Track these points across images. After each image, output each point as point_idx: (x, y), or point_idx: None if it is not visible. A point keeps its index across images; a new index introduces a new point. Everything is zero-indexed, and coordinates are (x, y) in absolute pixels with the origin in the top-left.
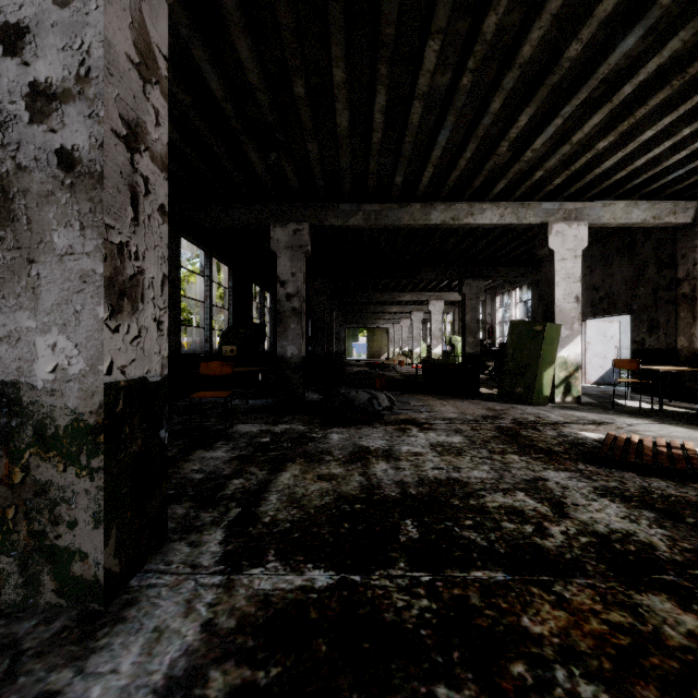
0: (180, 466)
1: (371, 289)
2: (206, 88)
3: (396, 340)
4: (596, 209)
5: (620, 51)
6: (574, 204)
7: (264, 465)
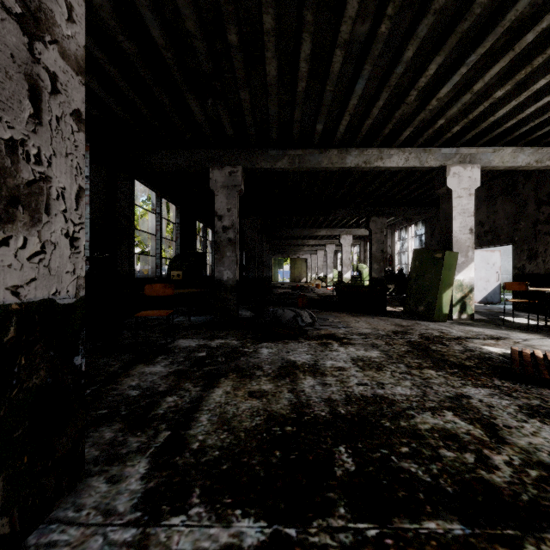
0: (119, 381)
1: (293, 226)
2: (149, 38)
3: (313, 268)
4: (487, 154)
5: None
6: (468, 150)
7: (198, 380)
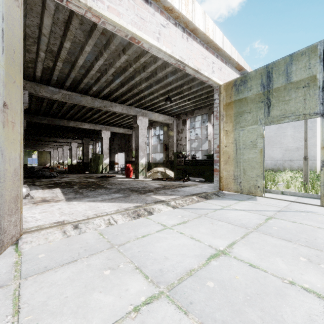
0: None
1: (43, 135)
2: None
3: (55, 157)
4: (112, 128)
5: (103, 111)
6: (107, 126)
7: (29, 183)
